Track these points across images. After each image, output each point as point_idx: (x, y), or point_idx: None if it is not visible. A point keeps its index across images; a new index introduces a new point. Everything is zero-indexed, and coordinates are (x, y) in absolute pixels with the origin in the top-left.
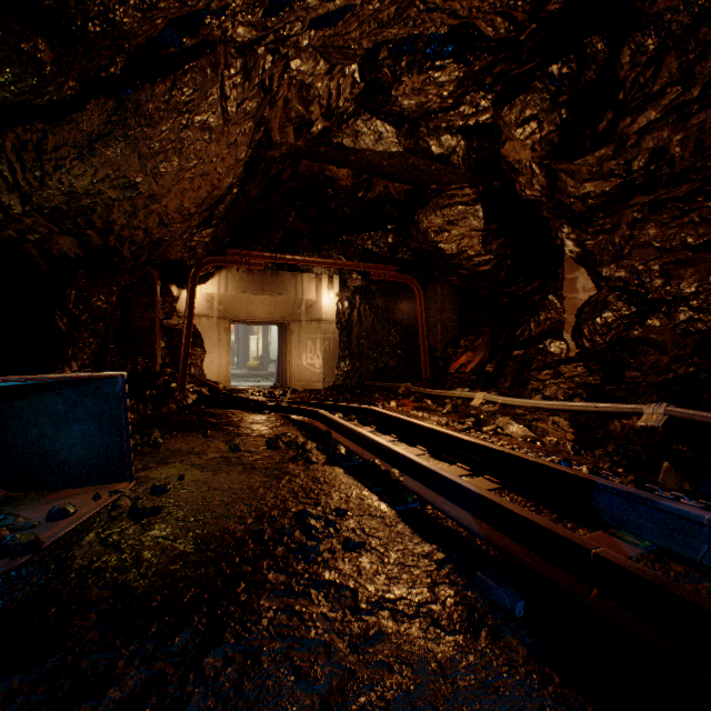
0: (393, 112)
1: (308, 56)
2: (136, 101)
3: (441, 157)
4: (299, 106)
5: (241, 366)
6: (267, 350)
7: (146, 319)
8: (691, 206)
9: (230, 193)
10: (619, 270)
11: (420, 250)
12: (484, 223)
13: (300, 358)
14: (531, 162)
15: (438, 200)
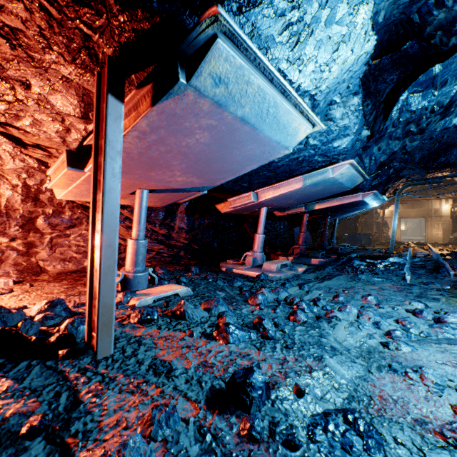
0: None
1: None
2: None
3: (451, 179)
4: None
5: (422, 235)
6: None
7: (370, 221)
8: None
9: None
10: None
11: None
12: None
13: (431, 231)
14: None
15: None
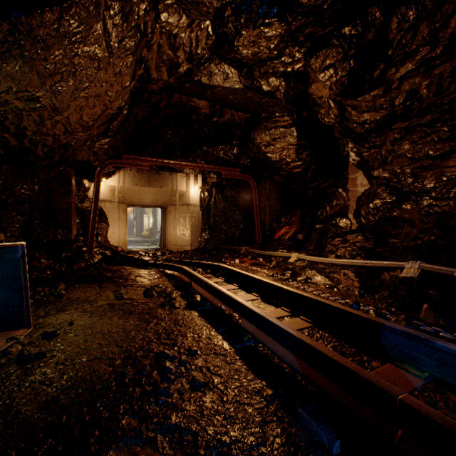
0: (236, 59)
1: (173, 10)
2: (27, 25)
3: (269, 93)
4: (169, 51)
5: (138, 235)
6: (155, 224)
7: (64, 203)
8: (432, 129)
9: (121, 114)
10: (384, 172)
11: (255, 158)
12: (297, 140)
13: (175, 230)
14: (328, 99)
15: (267, 124)
